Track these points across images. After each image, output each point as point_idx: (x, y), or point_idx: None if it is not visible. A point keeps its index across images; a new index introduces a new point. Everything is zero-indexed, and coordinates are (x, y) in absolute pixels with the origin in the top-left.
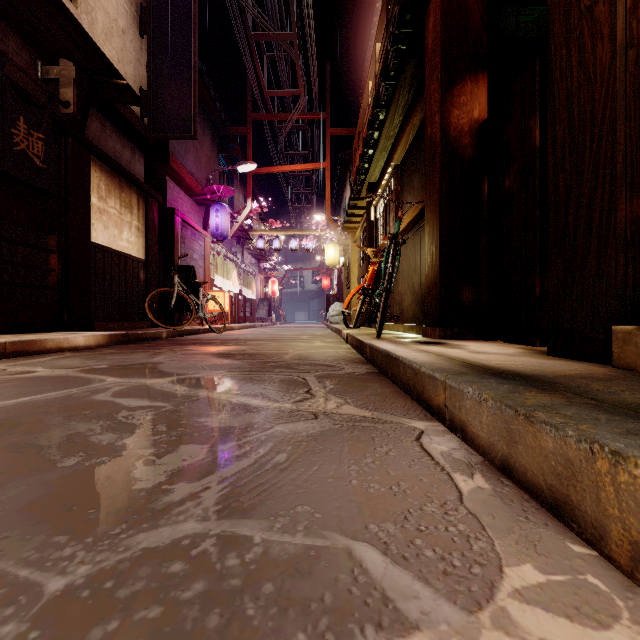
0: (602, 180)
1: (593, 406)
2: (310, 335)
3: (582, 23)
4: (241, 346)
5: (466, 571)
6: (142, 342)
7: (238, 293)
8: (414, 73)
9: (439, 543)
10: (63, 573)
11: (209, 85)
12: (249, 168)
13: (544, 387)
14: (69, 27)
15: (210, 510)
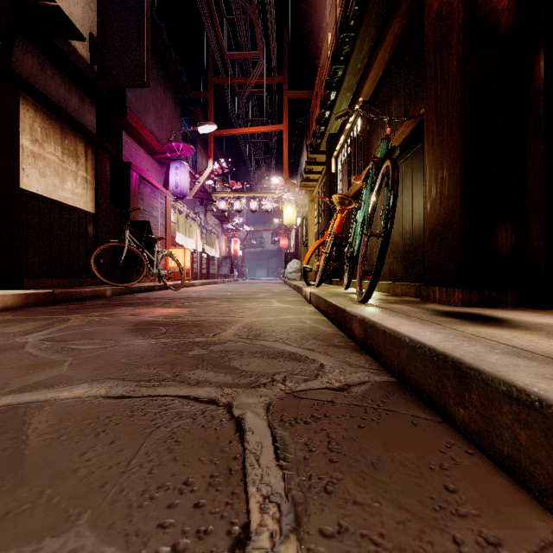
0: None
1: None
2: (268, 292)
3: None
4: (182, 308)
5: None
6: (74, 302)
7: (201, 251)
8: None
9: None
10: None
11: (169, 45)
12: (209, 129)
13: None
14: None
15: None
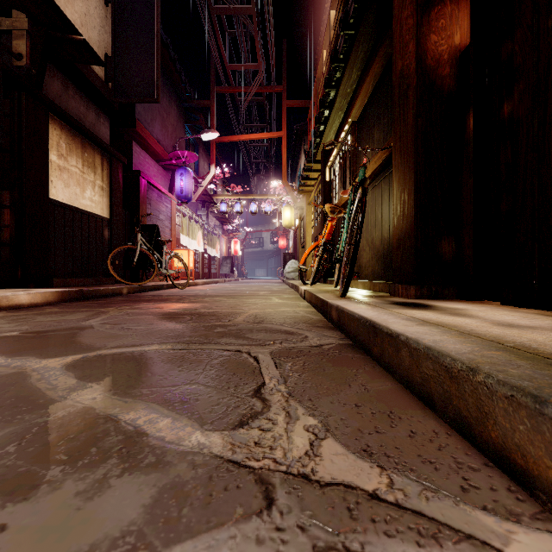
0: None
1: None
2: (268, 291)
3: None
4: (195, 303)
5: None
6: (99, 298)
7: (203, 252)
8: (376, 17)
9: None
10: None
11: (174, 58)
12: (212, 136)
13: None
14: None
15: None
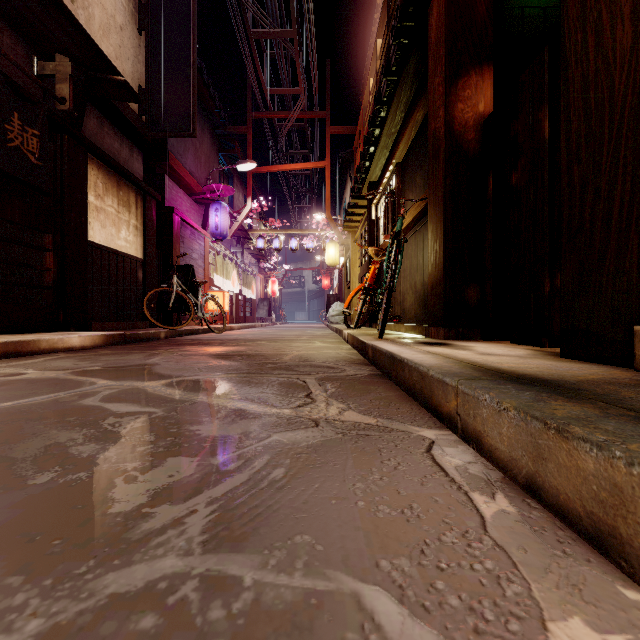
0: (622, 170)
1: (634, 418)
2: (310, 335)
3: (600, 4)
4: (240, 347)
5: (502, 628)
6: (139, 342)
7: (238, 293)
8: (416, 68)
9: (465, 587)
10: (8, 631)
11: (208, 83)
12: (249, 167)
13: (570, 394)
14: (64, 21)
15: (194, 541)
